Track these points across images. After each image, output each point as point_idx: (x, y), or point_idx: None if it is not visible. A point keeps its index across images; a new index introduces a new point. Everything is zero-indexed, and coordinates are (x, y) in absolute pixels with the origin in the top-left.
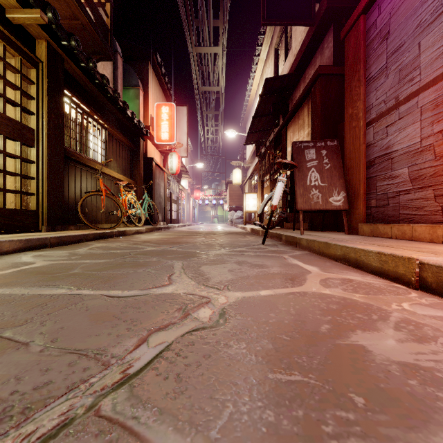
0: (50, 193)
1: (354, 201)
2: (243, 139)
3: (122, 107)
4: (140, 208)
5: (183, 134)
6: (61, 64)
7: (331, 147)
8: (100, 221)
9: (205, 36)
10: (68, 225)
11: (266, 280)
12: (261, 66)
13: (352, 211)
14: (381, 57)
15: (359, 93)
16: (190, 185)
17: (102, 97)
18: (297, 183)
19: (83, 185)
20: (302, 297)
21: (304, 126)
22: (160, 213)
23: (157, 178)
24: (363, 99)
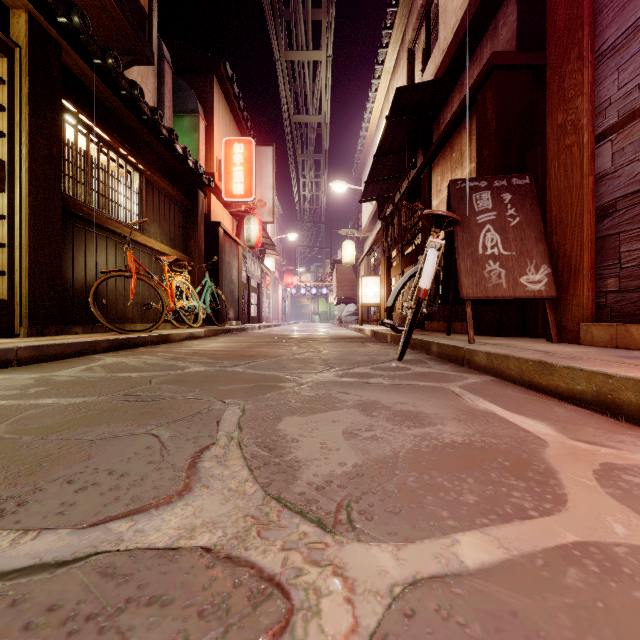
0: (34, 271)
1: (568, 282)
2: (358, 197)
3: (167, 138)
4: (196, 298)
5: (267, 188)
6: (57, 55)
7: (519, 187)
8: (130, 320)
9: (300, 34)
10: (71, 325)
11: (448, 476)
12: (387, 80)
13: (565, 300)
14: (632, 5)
15: (581, 81)
16: (278, 267)
17: (132, 120)
18: (461, 250)
19: (100, 260)
20: (626, 592)
21: (463, 161)
22: (231, 307)
23: (227, 253)
24: (589, 92)
